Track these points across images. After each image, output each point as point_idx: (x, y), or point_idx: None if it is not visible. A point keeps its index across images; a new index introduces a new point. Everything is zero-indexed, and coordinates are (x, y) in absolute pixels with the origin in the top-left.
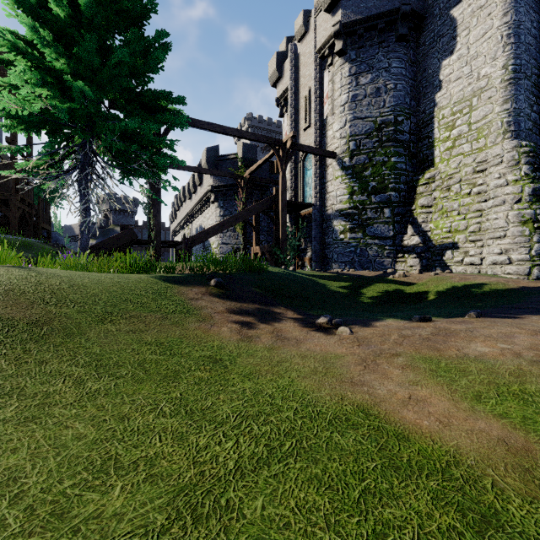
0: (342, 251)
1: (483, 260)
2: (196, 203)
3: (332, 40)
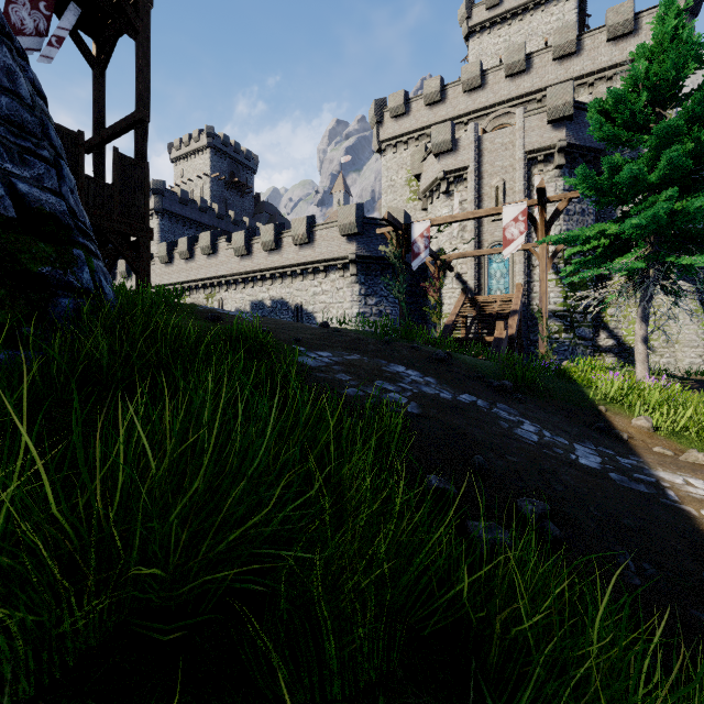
0: (557, 350)
1: (678, 361)
2: (275, 267)
3: (552, 152)
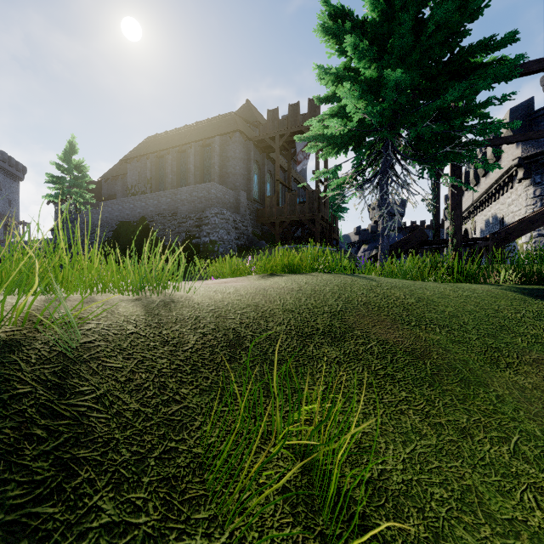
0: None
1: None
2: (486, 188)
3: None
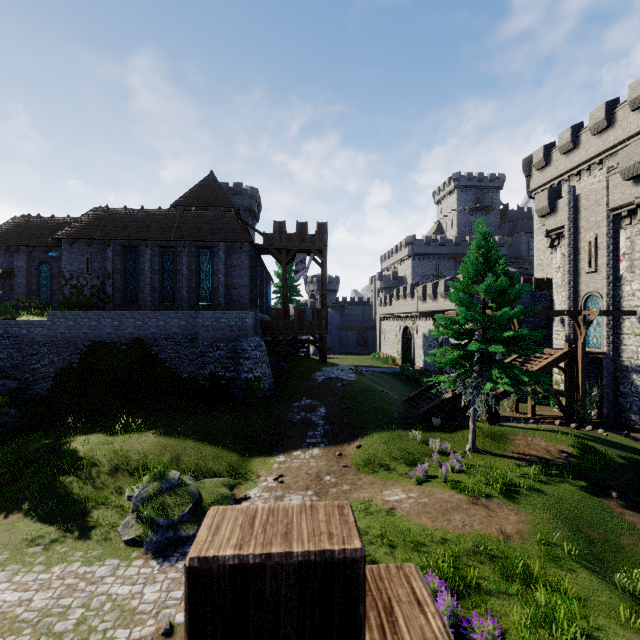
0: None
1: None
2: (435, 310)
3: (633, 207)
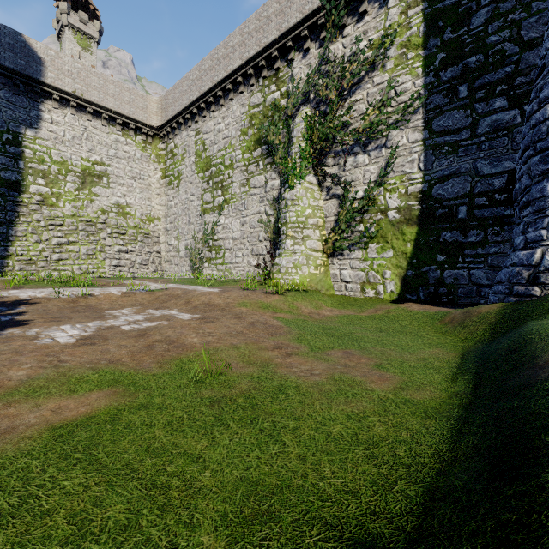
0: None
1: None
2: None
3: None
